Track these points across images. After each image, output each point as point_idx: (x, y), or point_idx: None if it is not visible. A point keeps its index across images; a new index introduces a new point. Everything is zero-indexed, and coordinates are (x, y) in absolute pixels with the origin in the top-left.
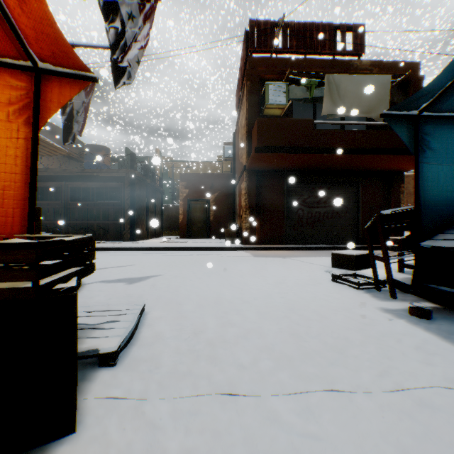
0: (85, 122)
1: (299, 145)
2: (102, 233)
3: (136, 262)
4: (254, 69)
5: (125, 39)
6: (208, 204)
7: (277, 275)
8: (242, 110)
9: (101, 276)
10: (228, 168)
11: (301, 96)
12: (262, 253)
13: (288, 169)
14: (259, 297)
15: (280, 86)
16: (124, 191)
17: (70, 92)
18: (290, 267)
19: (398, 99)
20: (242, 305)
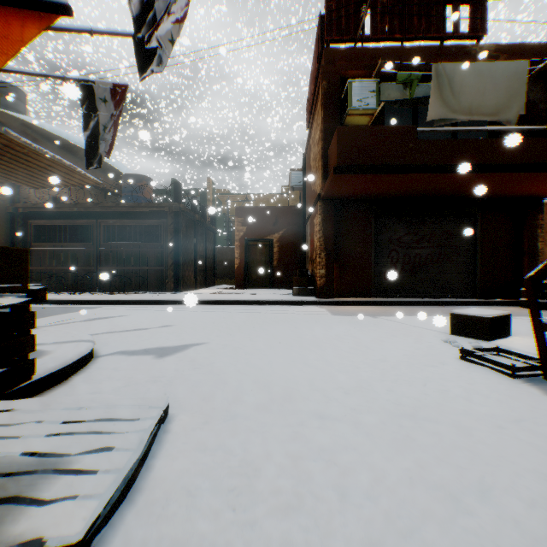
0: (113, 140)
1: (395, 162)
2: (140, 282)
3: (176, 322)
4: (332, 65)
5: (154, 11)
6: (271, 245)
7: (371, 346)
8: (316, 121)
9: (124, 343)
10: (296, 201)
11: (396, 98)
12: (343, 310)
13: (377, 197)
14: (353, 389)
15: (368, 84)
16: (167, 230)
17: (22, 36)
18: (388, 333)
19: (535, 96)
20: (327, 406)
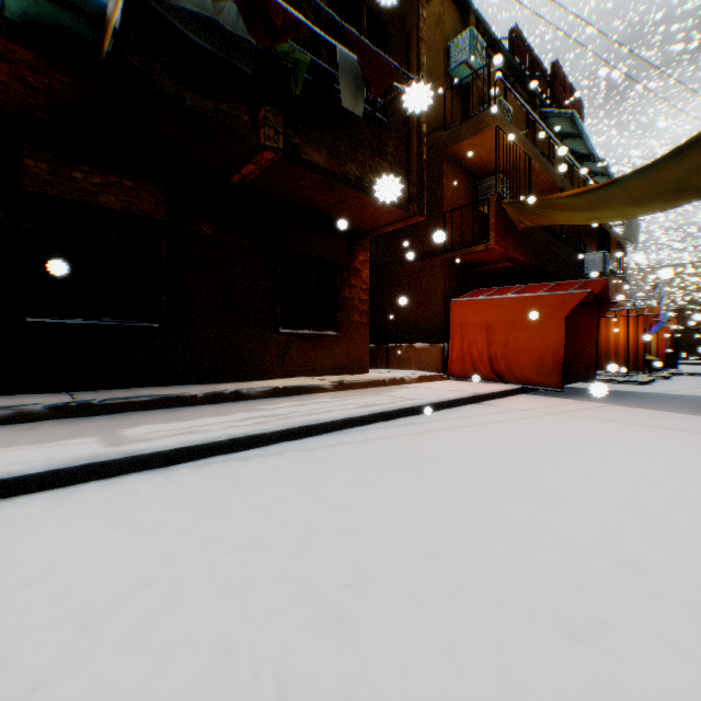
0: None
1: None
2: None
3: None
4: None
5: (659, 295)
6: (696, 332)
7: None
8: None
9: None
10: None
11: None
12: None
13: None
14: None
15: None
16: None
17: None
18: None
19: None
20: None
